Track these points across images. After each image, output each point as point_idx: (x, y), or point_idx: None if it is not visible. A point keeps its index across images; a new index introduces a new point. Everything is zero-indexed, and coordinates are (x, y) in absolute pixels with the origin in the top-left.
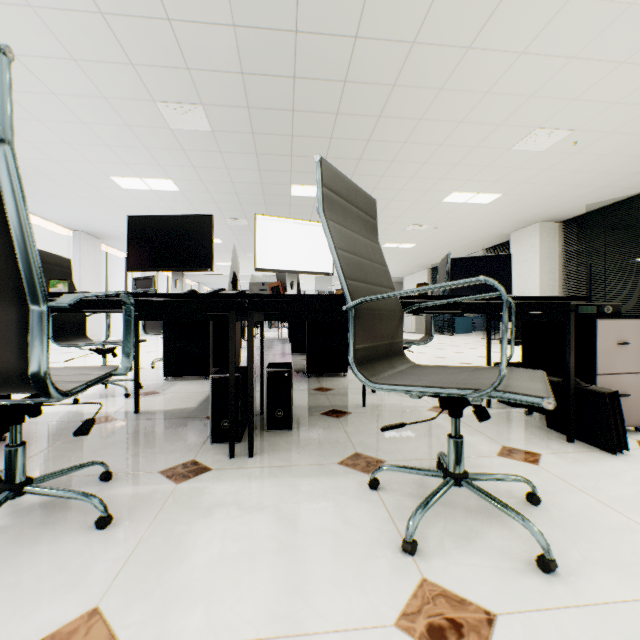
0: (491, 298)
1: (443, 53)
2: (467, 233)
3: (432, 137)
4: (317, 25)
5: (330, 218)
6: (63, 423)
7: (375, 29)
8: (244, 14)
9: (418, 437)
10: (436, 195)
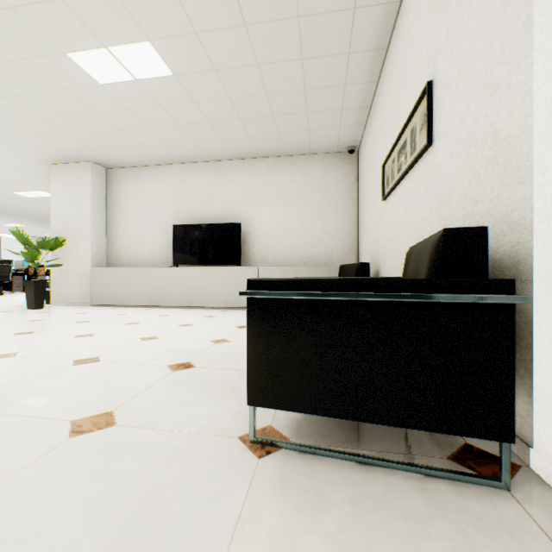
0: None
1: (6, 205)
2: None
3: None
4: None
5: None
6: None
7: None
8: None
9: None
10: None
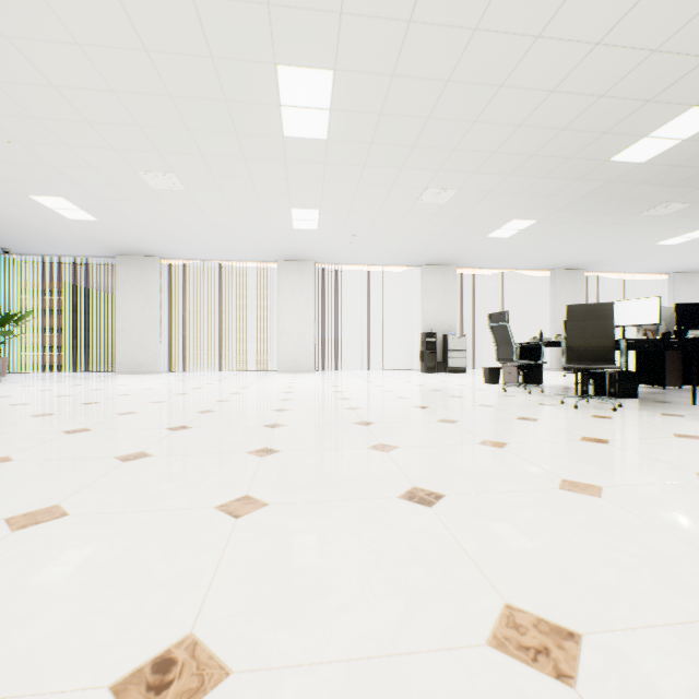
0: (664, 339)
1: None
2: None
3: None
4: (684, 158)
5: (569, 321)
6: (558, 387)
7: None
8: (639, 180)
9: (656, 408)
10: None
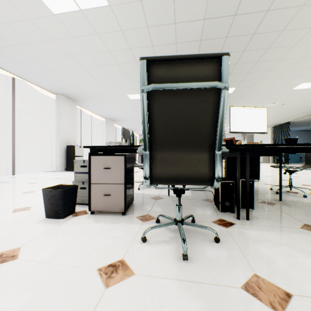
0: None
1: None
2: (303, 105)
3: (297, 54)
4: (247, 9)
5: None
6: (144, 198)
7: (280, 4)
8: (211, 13)
9: None
10: (289, 86)
